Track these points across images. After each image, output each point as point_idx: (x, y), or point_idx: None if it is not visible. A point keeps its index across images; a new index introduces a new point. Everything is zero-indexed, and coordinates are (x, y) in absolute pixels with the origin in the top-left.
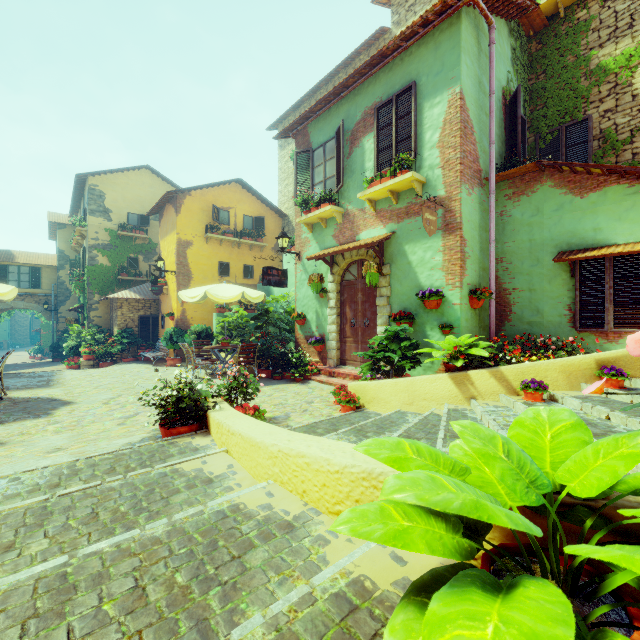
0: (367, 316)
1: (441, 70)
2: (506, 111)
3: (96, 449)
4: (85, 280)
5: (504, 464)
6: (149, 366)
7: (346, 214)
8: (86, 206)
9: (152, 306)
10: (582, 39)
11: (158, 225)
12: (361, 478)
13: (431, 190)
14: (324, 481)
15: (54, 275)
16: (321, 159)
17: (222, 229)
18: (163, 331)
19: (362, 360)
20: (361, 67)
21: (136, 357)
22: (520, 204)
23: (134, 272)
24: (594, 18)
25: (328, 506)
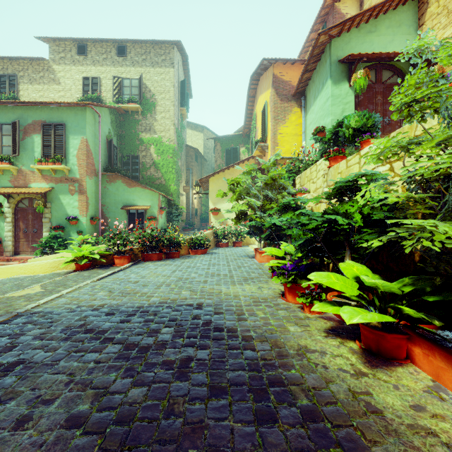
0: (36, 227)
1: (78, 126)
2: (108, 144)
3: None
4: None
5: (77, 249)
6: None
7: (20, 171)
8: None
9: None
10: (137, 126)
11: None
12: (52, 262)
13: (73, 174)
14: (42, 267)
15: None
16: None
17: None
18: None
19: (32, 250)
20: (33, 102)
21: None
22: (111, 185)
23: None
24: (140, 121)
25: (43, 272)
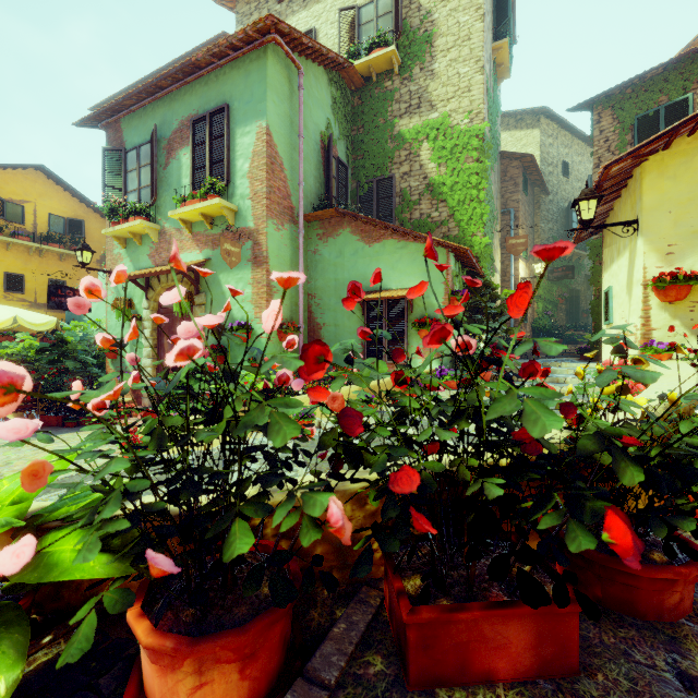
0: None
1: (251, 100)
2: (325, 155)
3: None
4: None
5: None
6: None
7: (163, 232)
8: None
9: None
10: (389, 106)
11: None
12: None
13: (242, 220)
14: None
15: None
16: (135, 163)
17: (11, 228)
18: None
19: None
20: (171, 71)
21: None
22: (328, 245)
23: None
24: (396, 91)
25: None
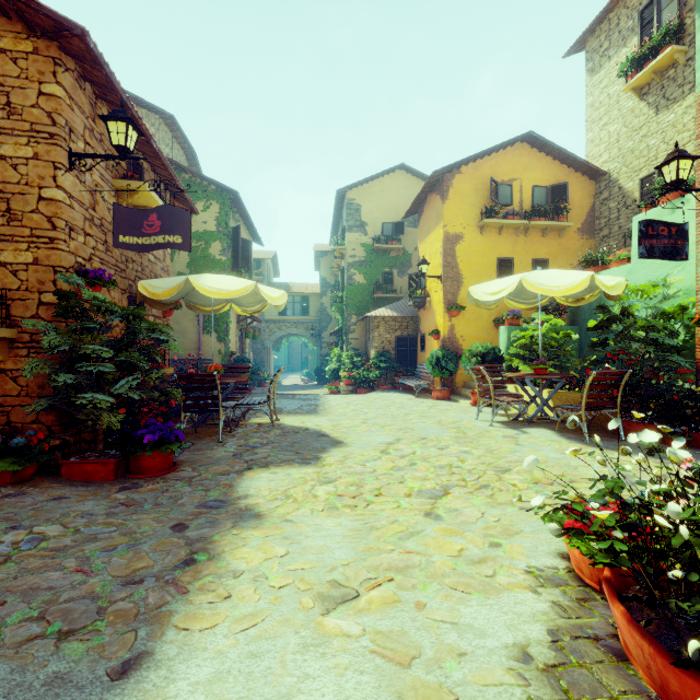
0: None
1: None
2: None
3: (436, 652)
4: (344, 301)
5: None
6: (411, 397)
7: None
8: (344, 224)
9: (409, 325)
10: None
11: (412, 232)
12: None
13: None
14: None
15: (318, 302)
16: None
17: (501, 212)
18: (423, 354)
19: None
20: None
21: (393, 385)
22: None
23: (388, 289)
24: None
25: None
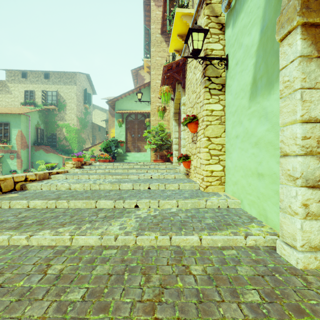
0: None
1: (16, 124)
2: (37, 129)
3: None
4: None
5: None
6: None
7: None
8: None
9: None
10: (55, 117)
11: None
12: None
13: (14, 148)
14: None
15: None
16: None
17: None
18: None
19: None
20: None
21: None
22: (37, 152)
23: None
24: (57, 114)
25: None
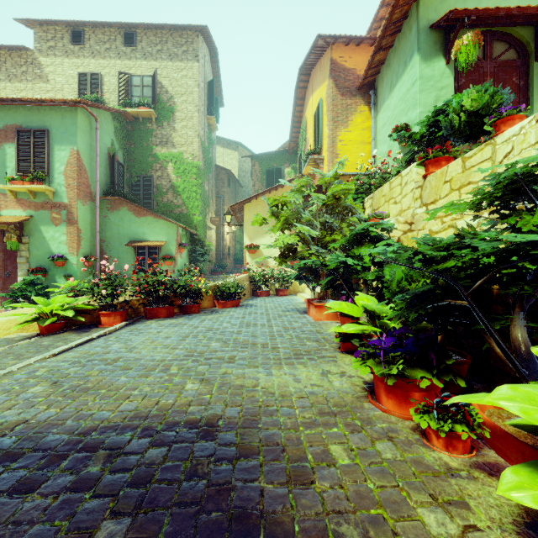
0: (9, 270)
1: (66, 132)
2: (111, 160)
3: None
4: None
5: (42, 302)
6: None
7: None
8: None
9: None
10: (150, 137)
11: None
12: (6, 322)
13: (59, 198)
14: None
15: None
16: None
17: None
18: None
19: (4, 301)
20: (3, 98)
21: None
22: (114, 214)
23: None
24: (154, 131)
25: None
